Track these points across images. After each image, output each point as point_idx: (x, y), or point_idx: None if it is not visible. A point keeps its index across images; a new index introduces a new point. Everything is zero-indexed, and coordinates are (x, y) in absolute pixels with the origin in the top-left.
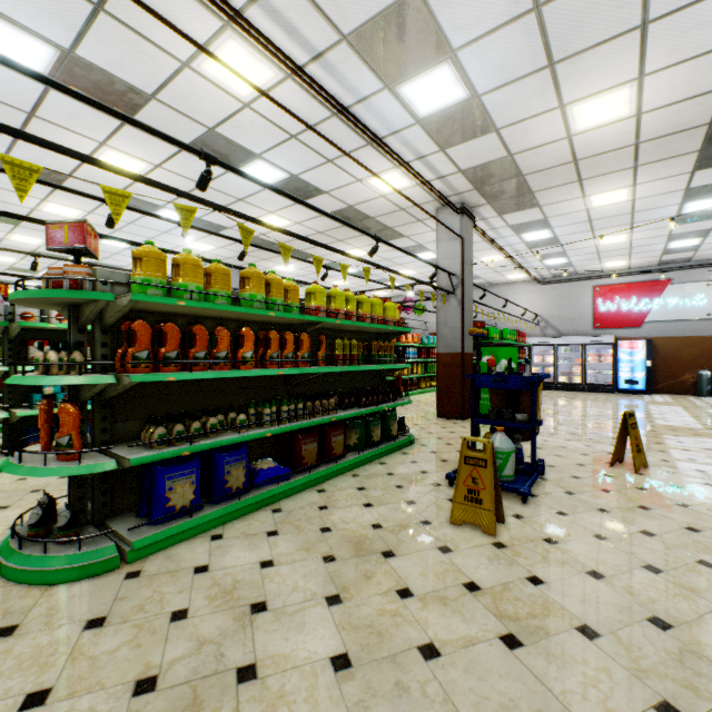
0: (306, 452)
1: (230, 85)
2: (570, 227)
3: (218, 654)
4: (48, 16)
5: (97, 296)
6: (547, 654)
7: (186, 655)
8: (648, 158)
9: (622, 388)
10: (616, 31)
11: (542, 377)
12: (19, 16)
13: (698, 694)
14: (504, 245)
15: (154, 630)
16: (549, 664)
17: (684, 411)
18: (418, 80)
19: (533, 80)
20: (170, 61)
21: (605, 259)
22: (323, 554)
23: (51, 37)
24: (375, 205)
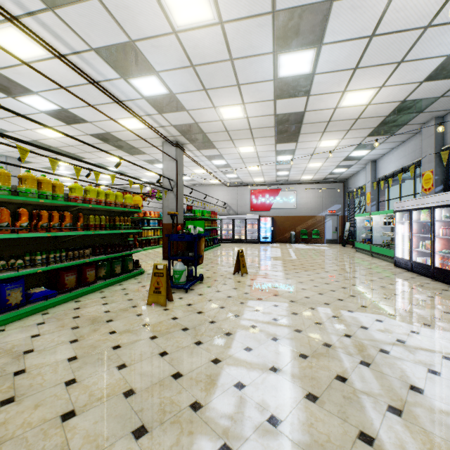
0: (68, 281)
1: (11, 50)
2: (233, 160)
3: (2, 371)
4: None
5: None
6: (166, 338)
7: None
8: (257, 135)
9: (262, 241)
10: (229, 84)
11: (202, 235)
12: None
13: (210, 337)
14: (204, 165)
15: None
16: (165, 340)
17: (280, 250)
18: (140, 79)
19: (199, 93)
20: None
21: (254, 177)
22: (72, 326)
23: None
24: (125, 134)
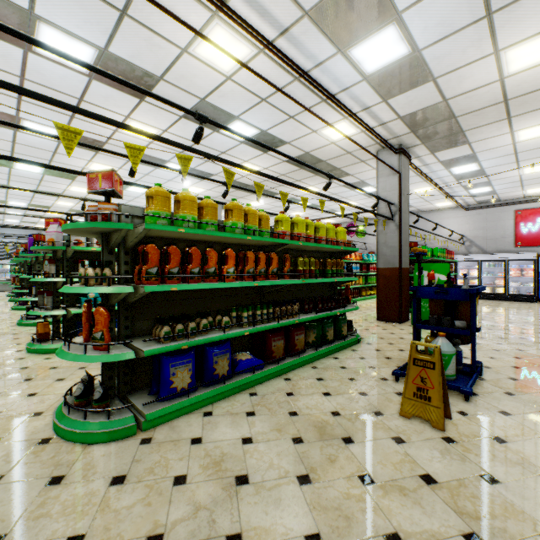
0: (275, 347)
1: (217, 63)
2: (496, 160)
3: (210, 520)
4: (90, 24)
5: (120, 226)
6: None
7: (185, 518)
8: None
9: None
10: None
11: (480, 290)
12: (71, 27)
13: None
14: (434, 178)
15: (160, 491)
16: None
17: None
18: (367, 42)
19: (470, 31)
20: (173, 49)
21: (528, 187)
22: (292, 436)
23: (92, 40)
24: (326, 150)
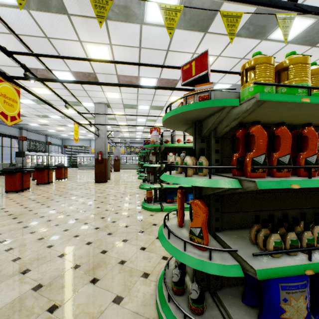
0: None
1: None
2: None
3: None
4: None
5: (224, 103)
6: None
7: None
8: None
9: None
10: None
11: None
12: None
13: None
14: None
15: None
16: None
17: None
18: None
19: None
20: None
21: None
22: None
23: None
24: None
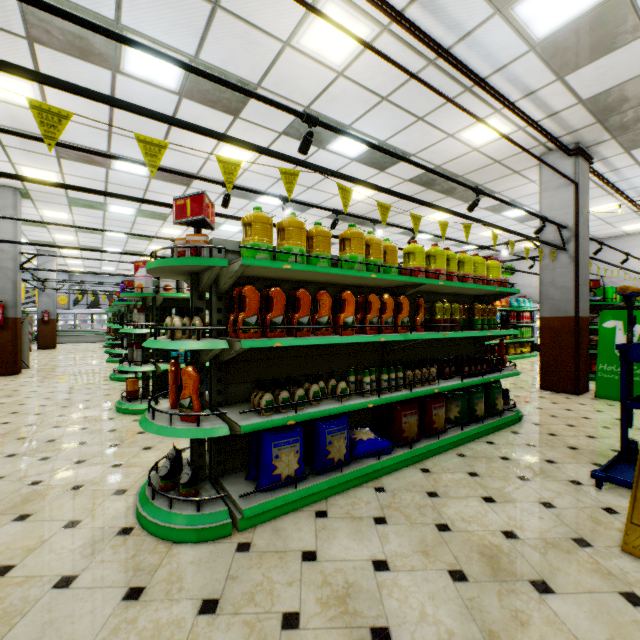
0: (406, 424)
1: (326, 55)
2: None
3: None
4: (179, 27)
5: (212, 262)
6: None
7: None
8: None
9: None
10: None
11: None
12: (159, 34)
13: None
14: (625, 189)
15: (264, 636)
16: None
17: None
18: None
19: None
20: (273, 44)
21: None
22: (447, 566)
23: (182, 48)
24: (465, 161)
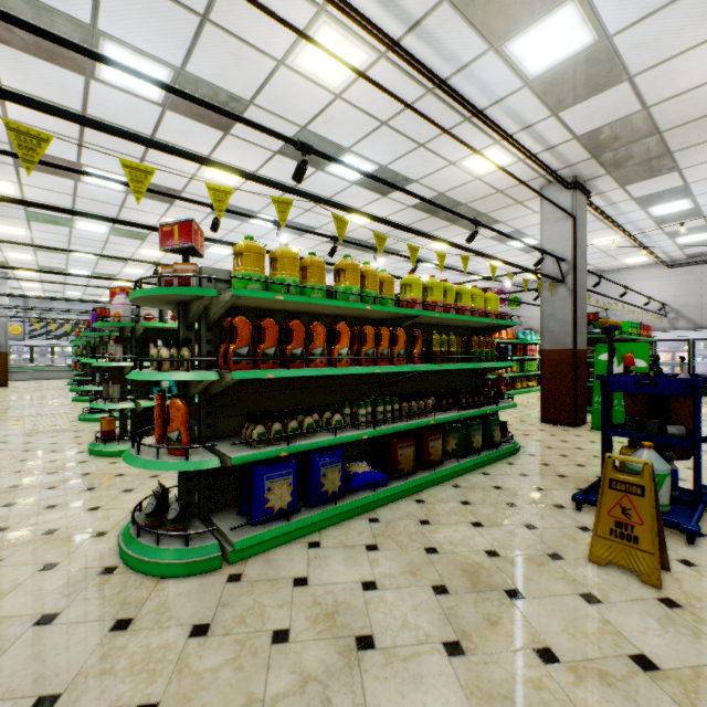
0: (402, 457)
1: (323, 76)
2: None
3: (324, 699)
4: (163, 37)
5: (202, 292)
6: None
7: (289, 692)
8: None
9: None
10: None
11: (706, 380)
12: (141, 43)
13: None
14: (623, 223)
15: (255, 650)
16: None
17: None
18: (532, 31)
19: (691, 1)
20: (267, 62)
21: None
22: (432, 582)
23: (166, 58)
24: (468, 189)
